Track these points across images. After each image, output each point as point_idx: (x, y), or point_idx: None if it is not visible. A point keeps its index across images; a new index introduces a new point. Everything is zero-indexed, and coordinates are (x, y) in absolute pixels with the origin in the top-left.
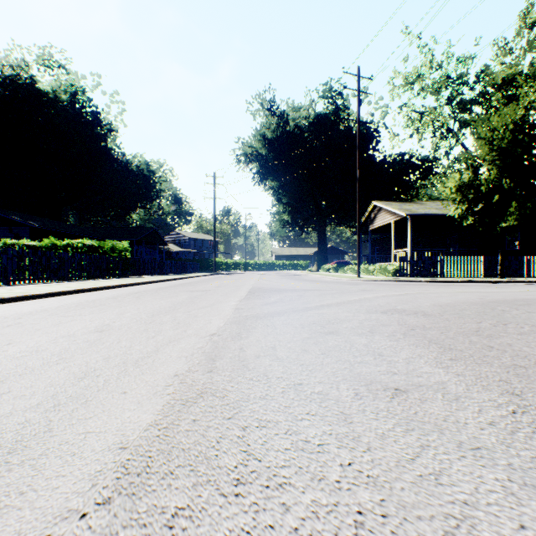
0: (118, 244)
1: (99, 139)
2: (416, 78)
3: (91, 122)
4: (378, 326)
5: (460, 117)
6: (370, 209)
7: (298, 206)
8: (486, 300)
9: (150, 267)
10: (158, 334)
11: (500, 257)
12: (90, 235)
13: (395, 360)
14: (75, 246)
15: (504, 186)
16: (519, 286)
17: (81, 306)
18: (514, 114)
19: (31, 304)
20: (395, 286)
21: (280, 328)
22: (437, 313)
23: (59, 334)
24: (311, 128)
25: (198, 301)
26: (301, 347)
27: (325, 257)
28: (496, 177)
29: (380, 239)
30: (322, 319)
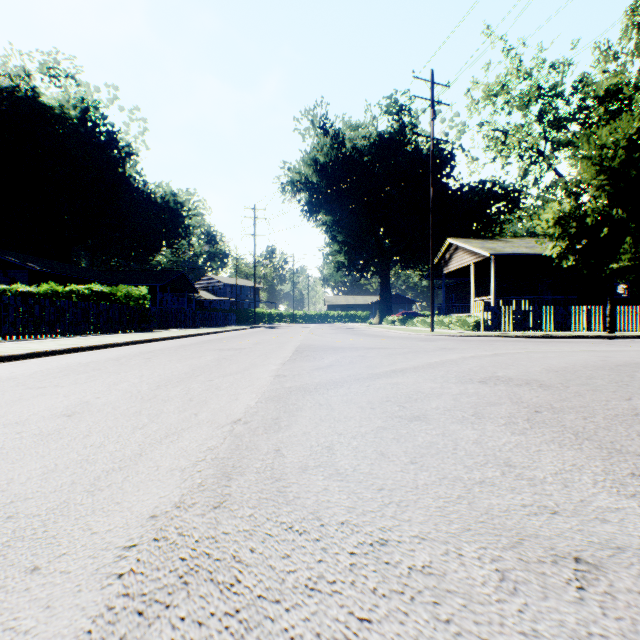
0: (134, 290)
1: (115, 164)
2: (500, 89)
3: (106, 144)
4: (484, 405)
5: (553, 137)
6: (445, 248)
7: (356, 245)
8: (611, 362)
9: (175, 319)
10: (153, 420)
11: (609, 306)
12: (104, 280)
13: (540, 477)
14: (81, 293)
15: (615, 217)
16: (639, 343)
17: (66, 371)
18: (628, 127)
19: (0, 368)
20: (482, 343)
21: (338, 409)
22: (558, 383)
23: (3, 420)
24: (372, 150)
25: (227, 363)
26: (375, 446)
27: (389, 307)
28: (604, 207)
29: (456, 284)
30: (399, 393)
